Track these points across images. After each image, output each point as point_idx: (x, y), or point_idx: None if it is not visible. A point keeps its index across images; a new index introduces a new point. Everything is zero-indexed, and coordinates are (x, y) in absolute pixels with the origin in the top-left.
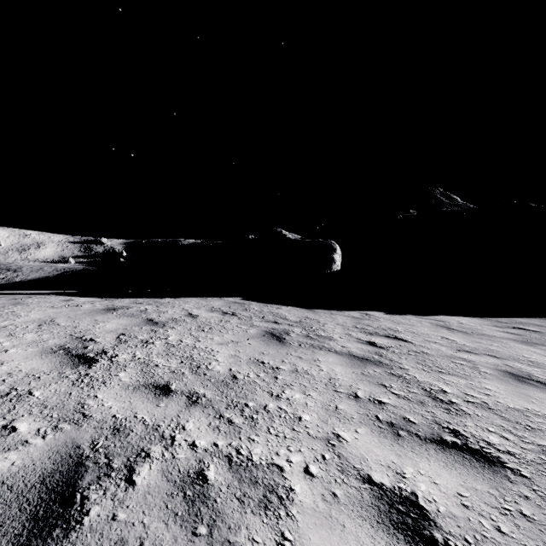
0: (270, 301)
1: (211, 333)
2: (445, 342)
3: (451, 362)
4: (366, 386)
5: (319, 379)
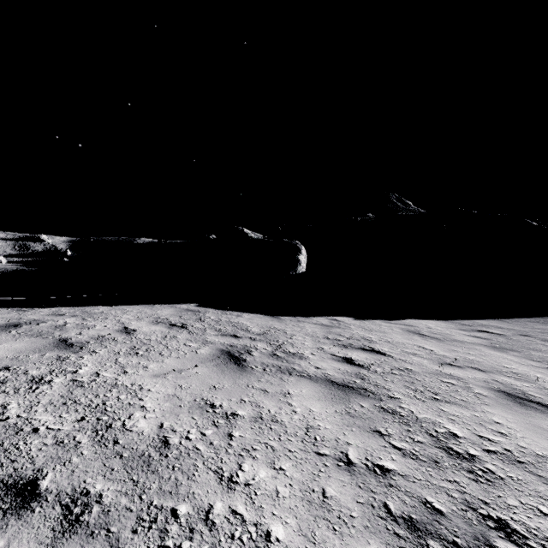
0: (229, 307)
1: (146, 358)
2: (424, 353)
3: (441, 381)
4: (357, 436)
5: (293, 430)
